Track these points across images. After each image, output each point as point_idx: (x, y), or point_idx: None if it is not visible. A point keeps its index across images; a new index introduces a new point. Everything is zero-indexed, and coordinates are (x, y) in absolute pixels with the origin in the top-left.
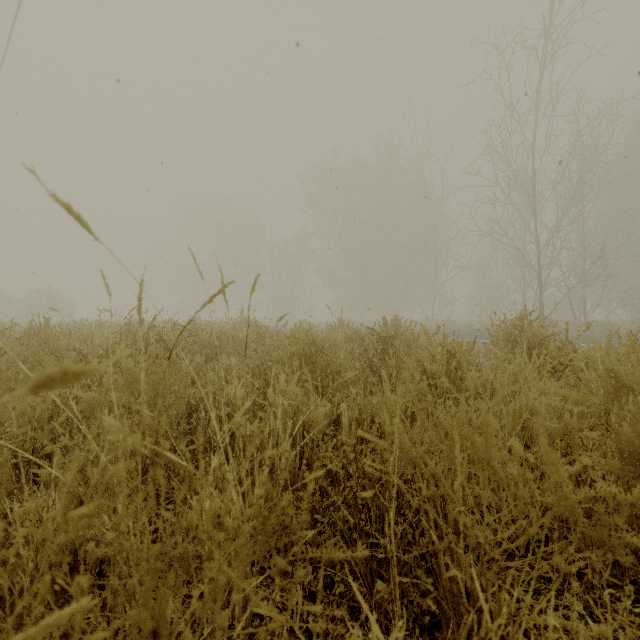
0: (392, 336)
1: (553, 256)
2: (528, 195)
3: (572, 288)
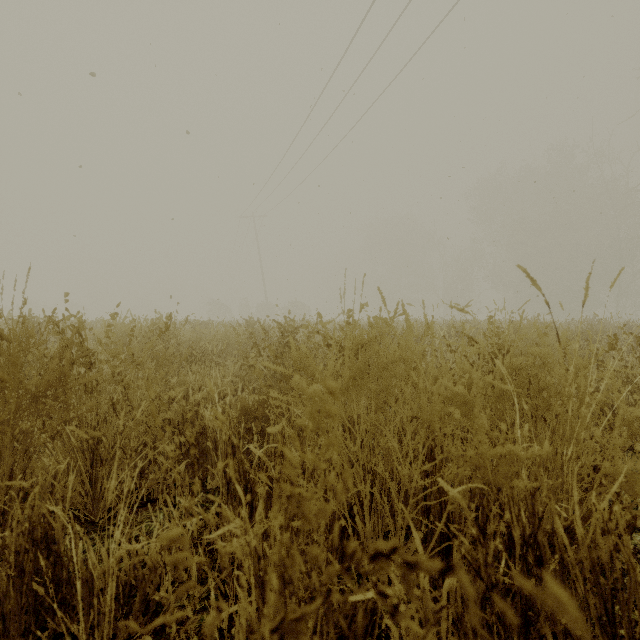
0: None
1: None
2: None
3: None
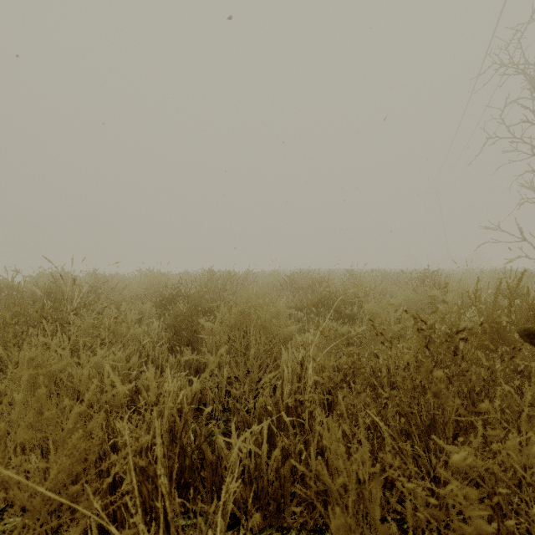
0: None
1: None
2: None
3: None
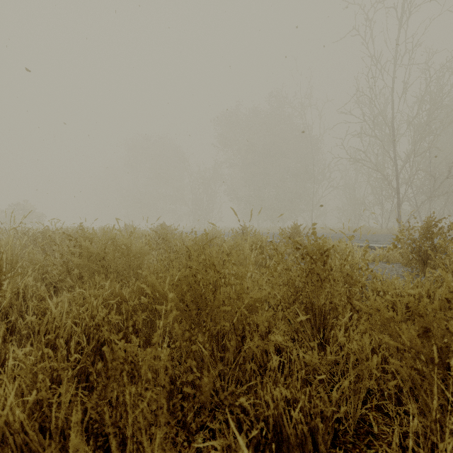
0: (325, 251)
1: (410, 176)
2: (389, 129)
3: (424, 202)
